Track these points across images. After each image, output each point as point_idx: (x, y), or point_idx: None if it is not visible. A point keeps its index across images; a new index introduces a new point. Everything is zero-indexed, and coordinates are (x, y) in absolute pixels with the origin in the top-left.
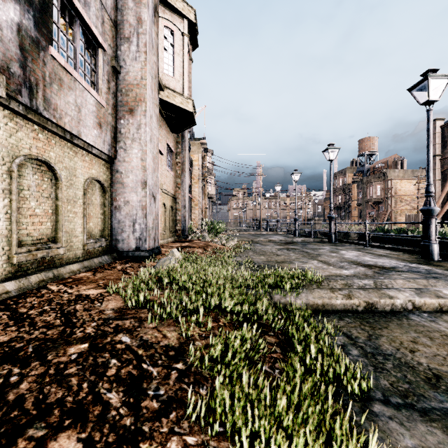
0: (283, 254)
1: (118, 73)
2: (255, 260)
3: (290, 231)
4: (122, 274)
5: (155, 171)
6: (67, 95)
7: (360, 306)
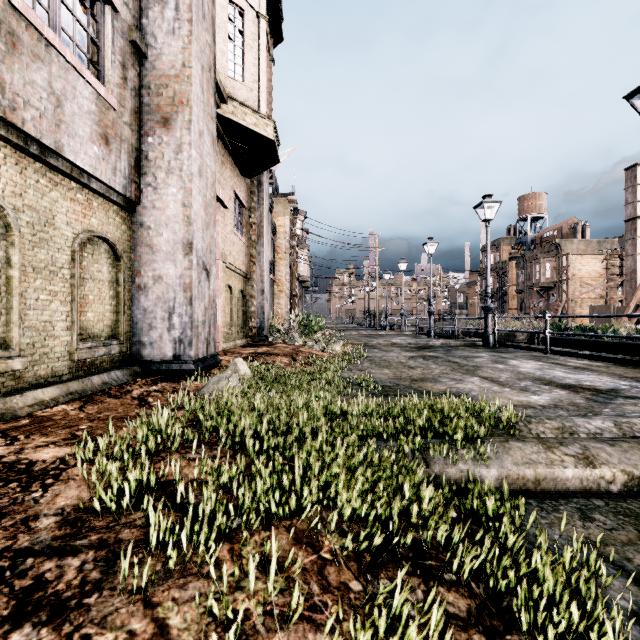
0: (419, 366)
1: (143, 55)
2: (375, 375)
3: (422, 330)
4: (135, 407)
5: (208, 226)
6: (29, 68)
7: (614, 483)
